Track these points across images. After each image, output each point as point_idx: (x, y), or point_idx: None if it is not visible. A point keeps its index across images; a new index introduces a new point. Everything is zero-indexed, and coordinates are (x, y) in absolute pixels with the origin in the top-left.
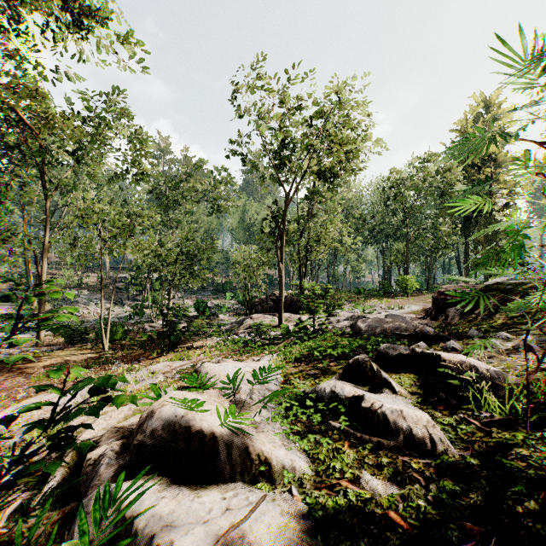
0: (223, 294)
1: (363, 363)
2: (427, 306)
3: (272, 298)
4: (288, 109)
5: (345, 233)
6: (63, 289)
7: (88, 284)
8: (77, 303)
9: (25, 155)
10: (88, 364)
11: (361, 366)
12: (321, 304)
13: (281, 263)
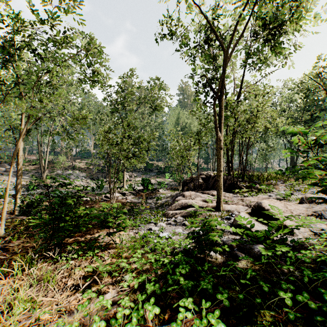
0: (163, 175)
1: None
2: None
3: (202, 176)
4: None
5: (275, 115)
6: (64, 170)
7: (79, 167)
8: (70, 178)
9: None
10: None
11: None
12: None
13: (220, 132)
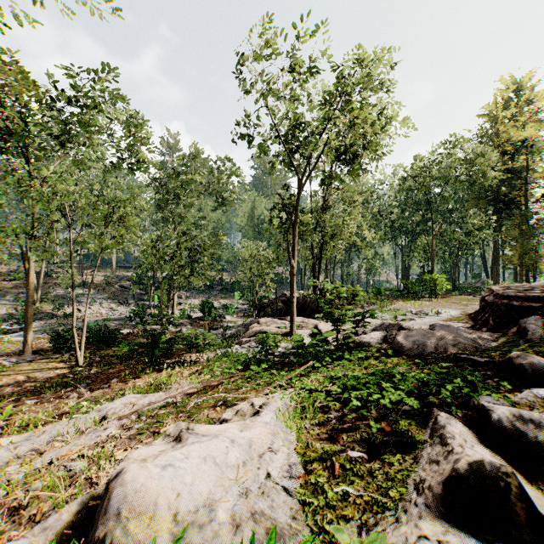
0: (231, 294)
1: (496, 477)
2: (467, 310)
3: (282, 299)
4: (302, 73)
5: (365, 226)
6: (68, 288)
7: (94, 283)
8: (80, 302)
9: (6, 140)
10: (49, 386)
11: (492, 485)
12: (346, 310)
13: (293, 259)
